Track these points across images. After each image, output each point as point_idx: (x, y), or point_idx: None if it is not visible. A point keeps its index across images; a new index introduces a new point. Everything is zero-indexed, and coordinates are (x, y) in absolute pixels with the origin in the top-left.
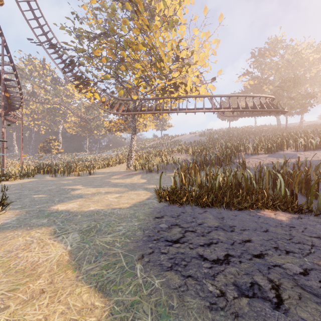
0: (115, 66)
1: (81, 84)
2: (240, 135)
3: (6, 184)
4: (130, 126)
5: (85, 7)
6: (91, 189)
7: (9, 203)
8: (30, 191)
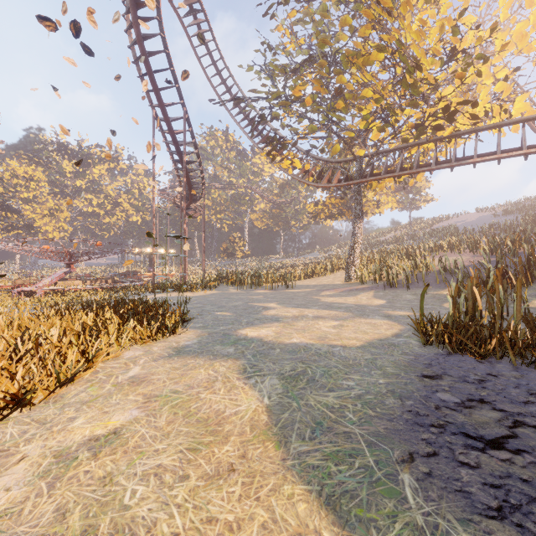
0: (326, 107)
1: (273, 149)
2: None
3: (187, 296)
4: (350, 207)
5: (279, 27)
6: (291, 310)
7: (190, 320)
8: (212, 307)
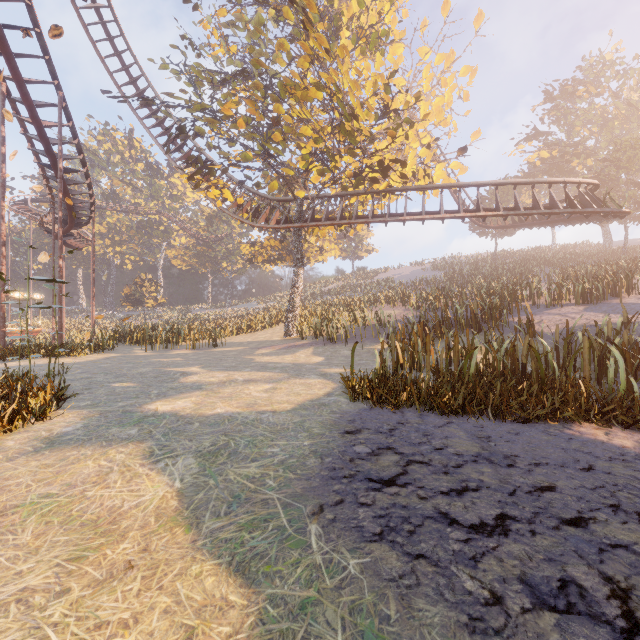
0: (263, 135)
1: (198, 173)
2: (520, 266)
3: (65, 363)
4: (291, 251)
5: (205, 23)
6: (218, 374)
7: (70, 397)
8: (107, 376)
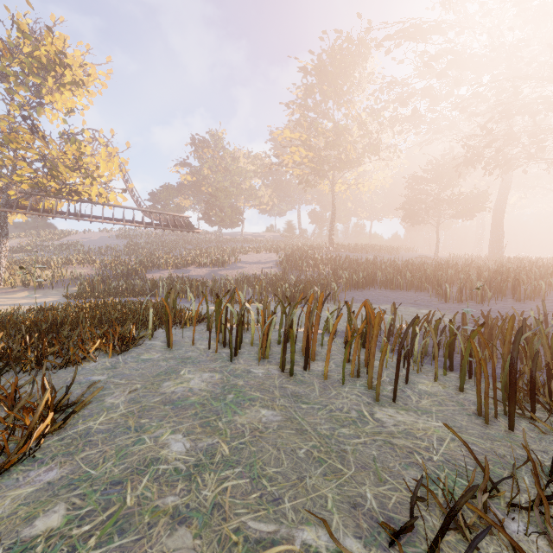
0: None
1: None
2: (172, 244)
3: None
4: None
5: None
6: None
7: None
8: None
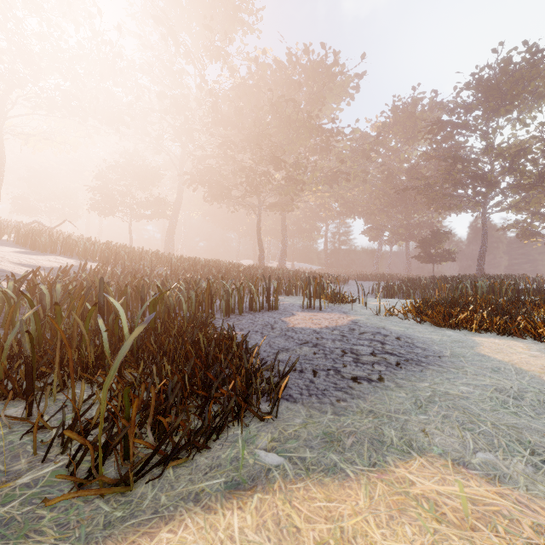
0: None
1: None
2: None
3: None
4: None
5: None
6: None
7: None
8: None
